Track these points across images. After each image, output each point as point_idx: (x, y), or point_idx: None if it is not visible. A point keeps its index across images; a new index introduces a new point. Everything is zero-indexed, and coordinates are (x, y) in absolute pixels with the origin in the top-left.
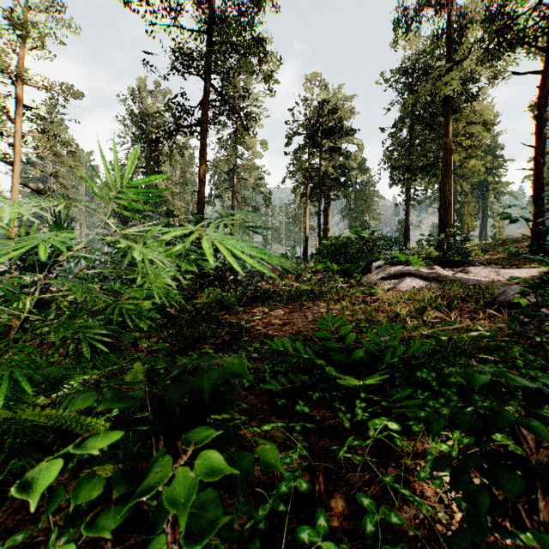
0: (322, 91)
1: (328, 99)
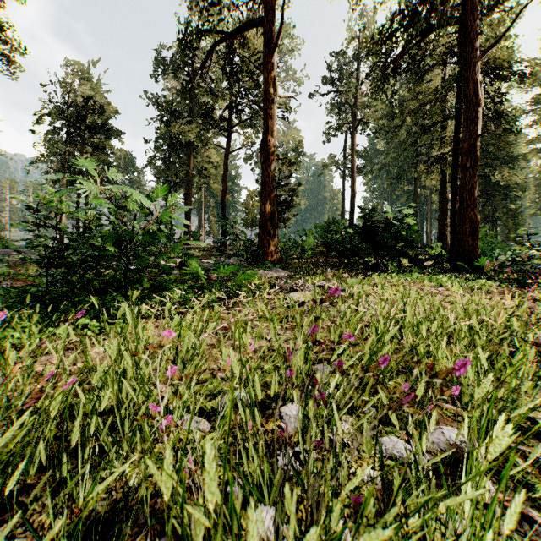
0: (83, 81)
1: (90, 93)
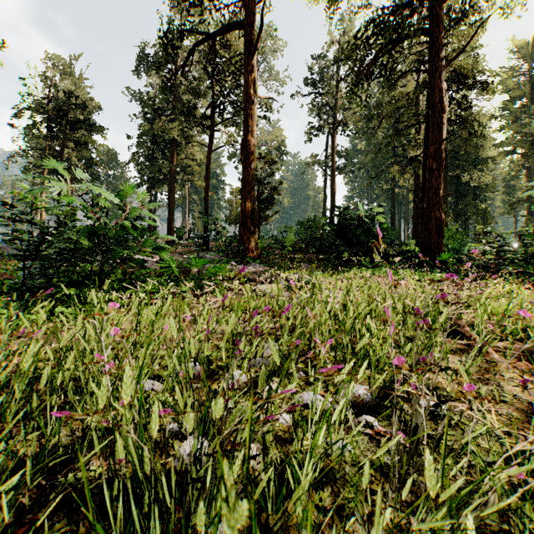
0: (64, 76)
1: (71, 88)
